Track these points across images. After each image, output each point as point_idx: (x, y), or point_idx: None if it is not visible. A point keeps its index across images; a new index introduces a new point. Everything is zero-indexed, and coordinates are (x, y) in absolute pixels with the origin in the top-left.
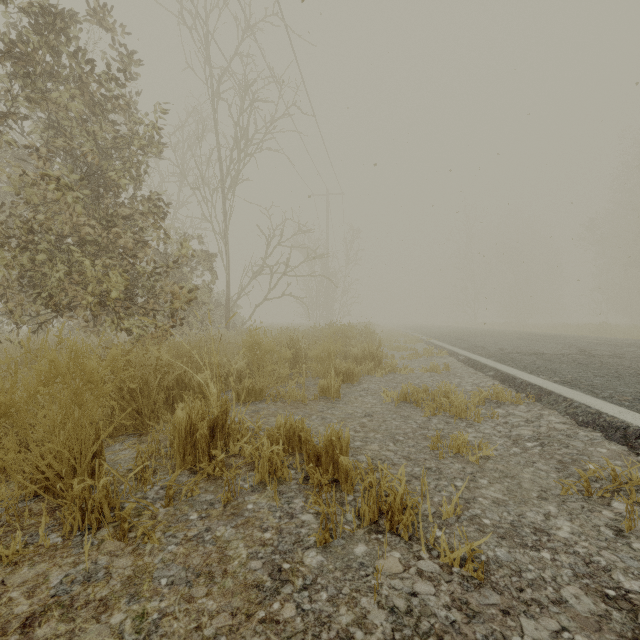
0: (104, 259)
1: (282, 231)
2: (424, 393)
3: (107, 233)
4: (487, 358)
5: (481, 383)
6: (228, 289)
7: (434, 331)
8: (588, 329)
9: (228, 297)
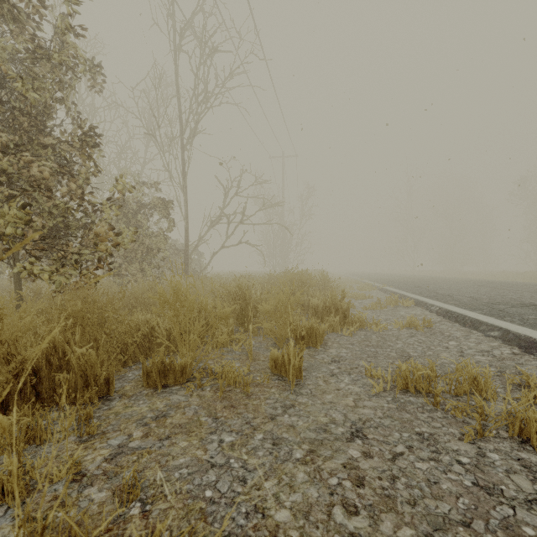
0: (1, 188)
1: (239, 182)
2: (436, 378)
3: (18, 160)
4: (471, 310)
5: (494, 350)
6: (186, 237)
7: (383, 278)
8: (529, 276)
9: (186, 245)
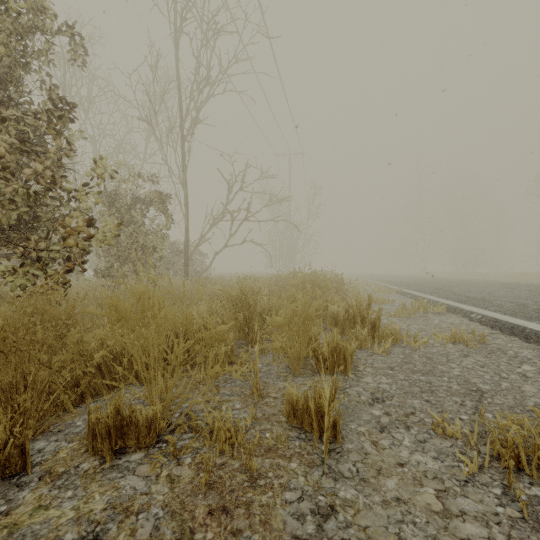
0: None
1: (244, 176)
2: None
3: None
4: (527, 320)
5: None
6: (187, 235)
7: (396, 280)
8: None
9: (187, 244)
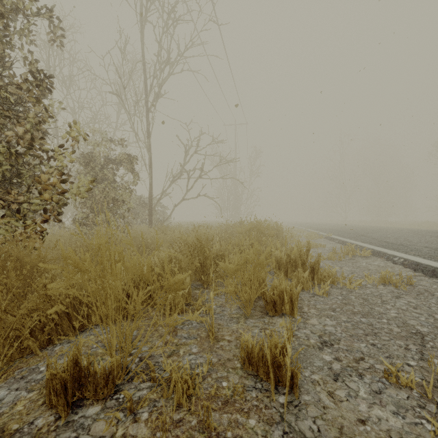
0: None
1: (198, 141)
2: None
3: None
4: None
5: None
6: (151, 191)
7: (323, 227)
8: None
9: (151, 198)
